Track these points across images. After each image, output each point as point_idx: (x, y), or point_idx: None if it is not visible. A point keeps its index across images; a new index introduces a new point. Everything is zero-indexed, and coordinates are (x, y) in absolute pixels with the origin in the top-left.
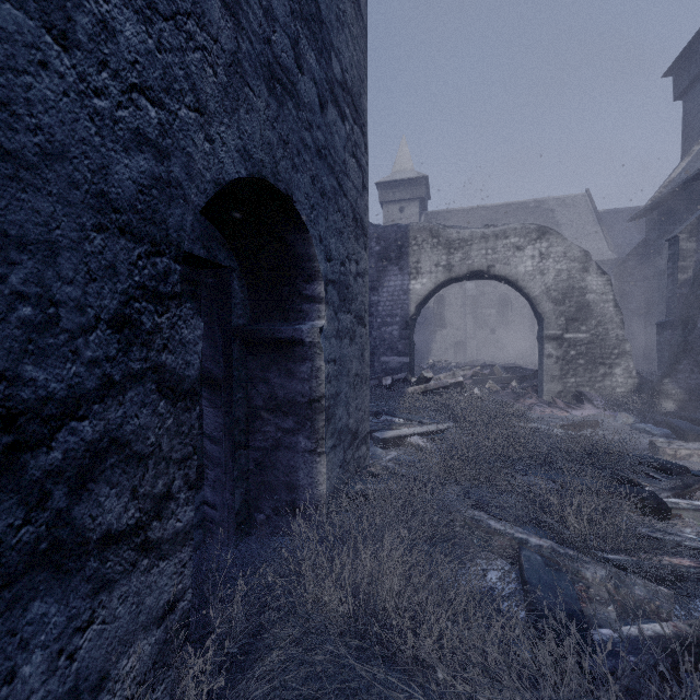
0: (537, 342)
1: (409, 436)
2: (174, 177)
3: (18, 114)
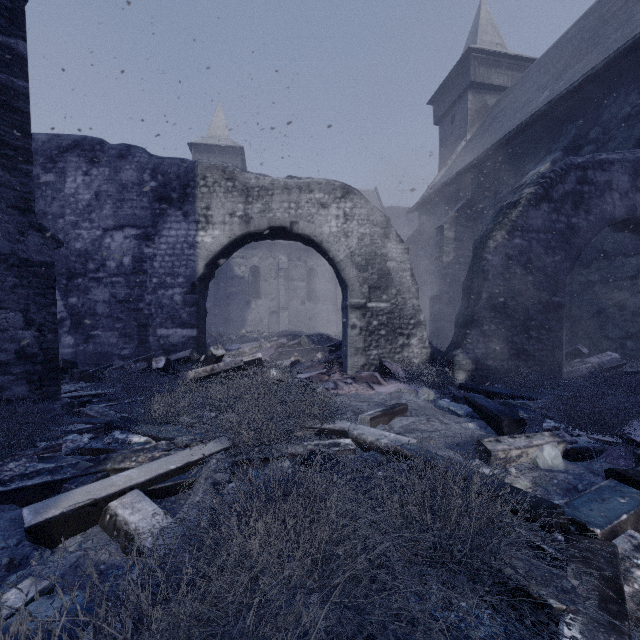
0: (339, 313)
1: (119, 496)
2: None
3: None
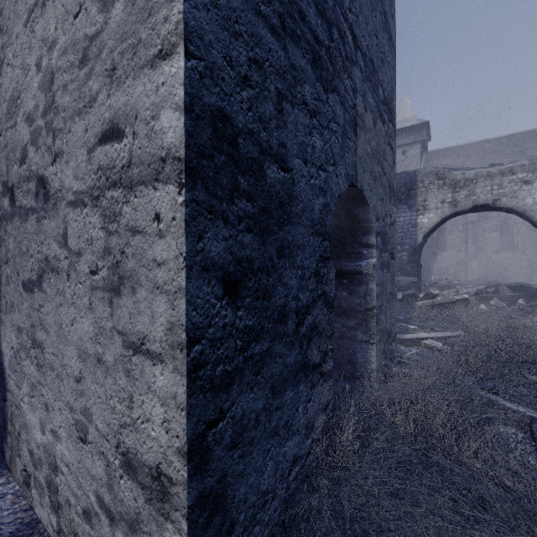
0: None
1: (424, 339)
2: (327, 202)
3: (298, 198)
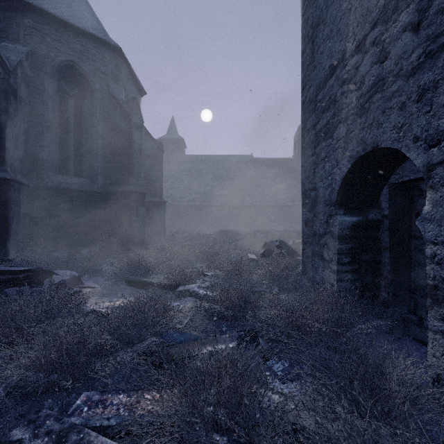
0: None
1: None
2: (333, 187)
3: (319, 196)
